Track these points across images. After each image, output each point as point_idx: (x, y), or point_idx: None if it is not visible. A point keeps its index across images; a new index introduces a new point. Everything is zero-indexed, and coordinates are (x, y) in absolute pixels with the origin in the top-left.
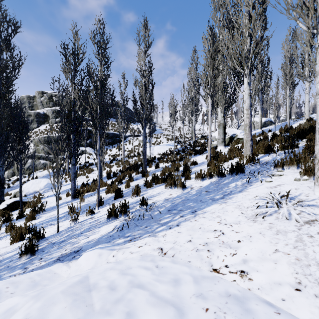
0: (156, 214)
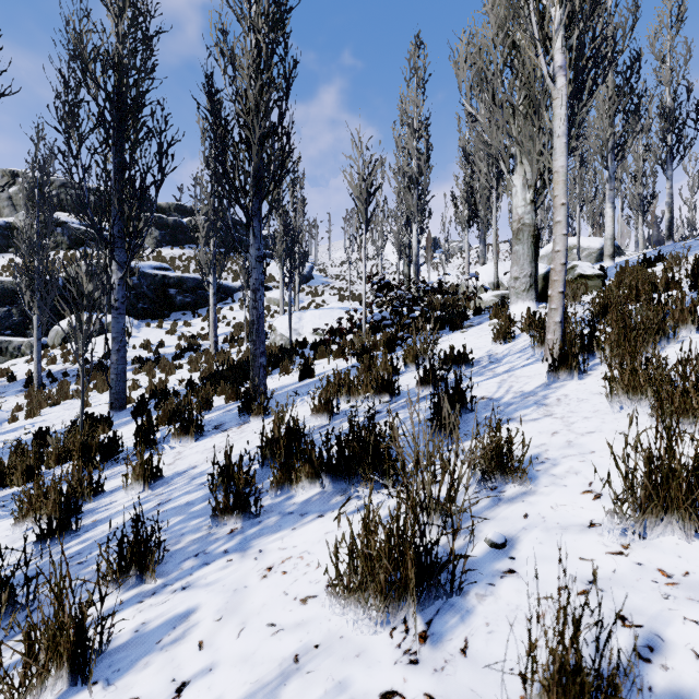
0: None
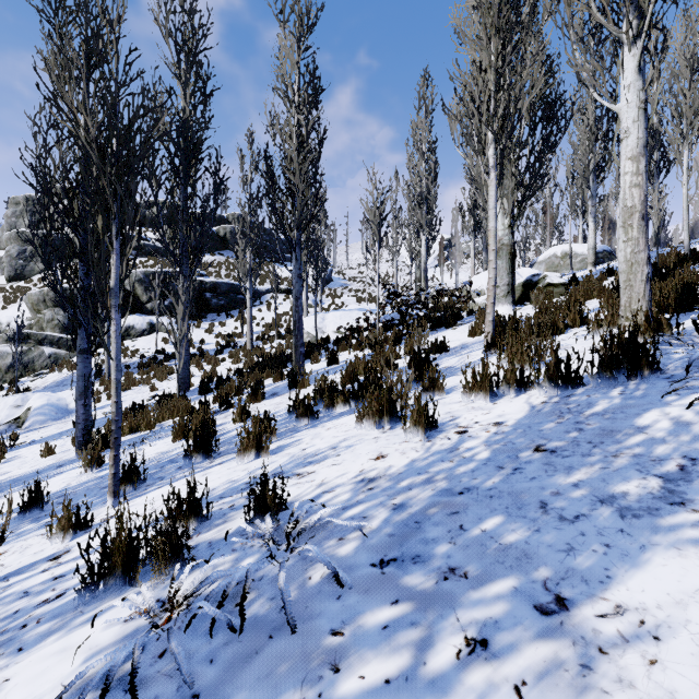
0: (318, 583)
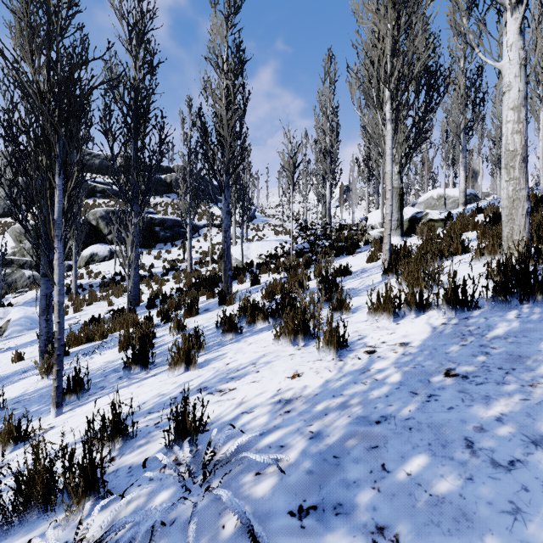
0: (231, 535)
